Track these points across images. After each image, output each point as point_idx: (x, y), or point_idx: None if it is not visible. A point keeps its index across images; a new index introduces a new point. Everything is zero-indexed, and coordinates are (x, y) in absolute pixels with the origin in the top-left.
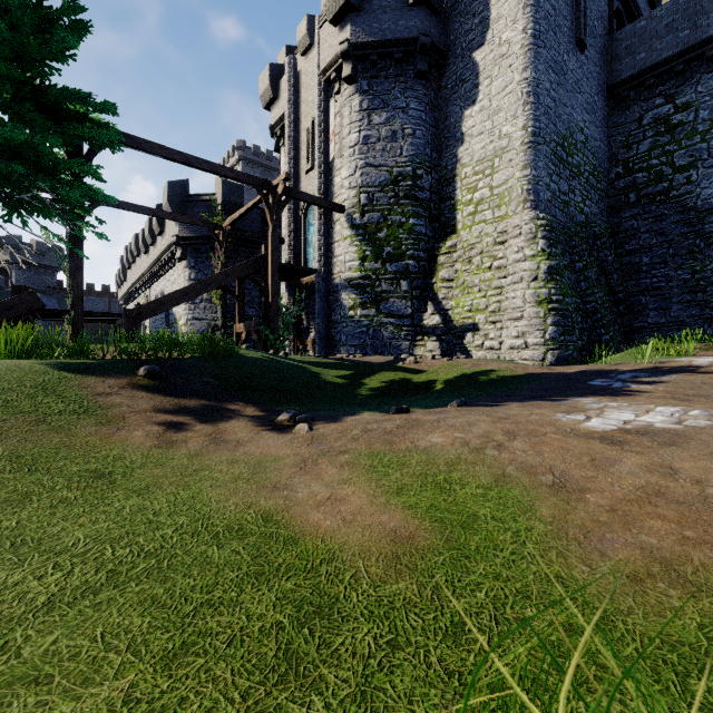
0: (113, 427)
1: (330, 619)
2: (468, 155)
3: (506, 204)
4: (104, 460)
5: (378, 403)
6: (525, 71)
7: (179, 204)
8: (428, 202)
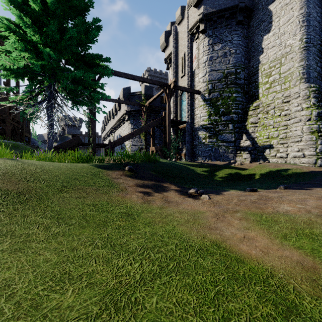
0: (123, 193)
1: (302, 318)
2: (265, 59)
3: (289, 81)
4: (126, 208)
5: (228, 185)
6: (301, 9)
7: (127, 97)
8: (243, 85)
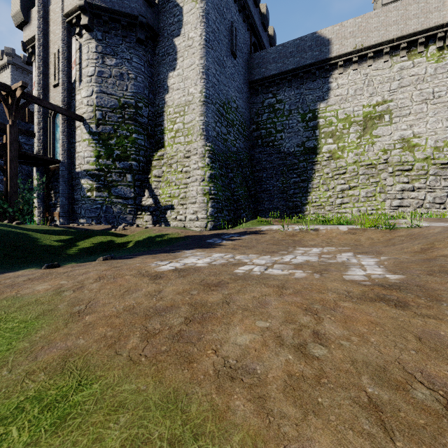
0: None
1: None
2: (171, 100)
3: (191, 134)
4: None
5: (70, 260)
6: (201, 59)
7: None
8: (146, 125)
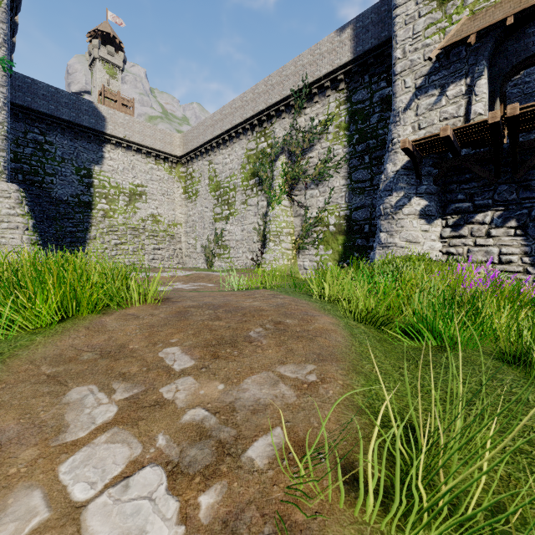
0: None
1: None
2: None
3: None
4: None
5: None
6: (2, 87)
7: None
8: None
